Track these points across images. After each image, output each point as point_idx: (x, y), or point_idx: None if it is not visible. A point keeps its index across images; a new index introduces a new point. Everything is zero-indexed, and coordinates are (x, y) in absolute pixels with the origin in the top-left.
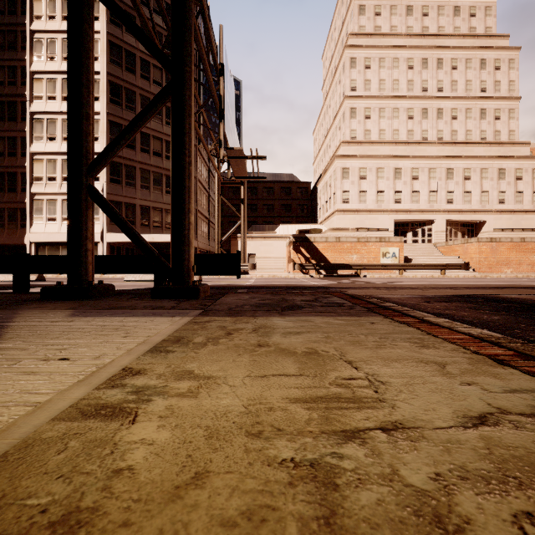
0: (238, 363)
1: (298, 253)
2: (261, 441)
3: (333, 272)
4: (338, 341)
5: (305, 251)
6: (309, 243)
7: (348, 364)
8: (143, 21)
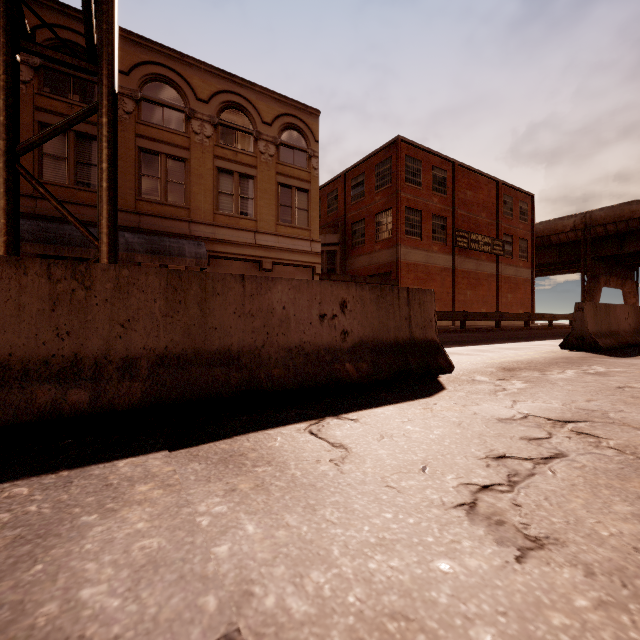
0: None
1: None
2: None
3: None
4: None
5: None
6: None
7: None
8: (87, 3)
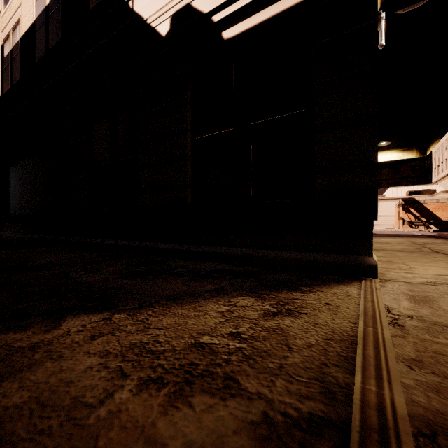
0: (390, 239)
1: (407, 213)
2: (397, 240)
3: (444, 228)
4: (413, 239)
5: (414, 211)
6: (419, 204)
7: (413, 240)
8: None
